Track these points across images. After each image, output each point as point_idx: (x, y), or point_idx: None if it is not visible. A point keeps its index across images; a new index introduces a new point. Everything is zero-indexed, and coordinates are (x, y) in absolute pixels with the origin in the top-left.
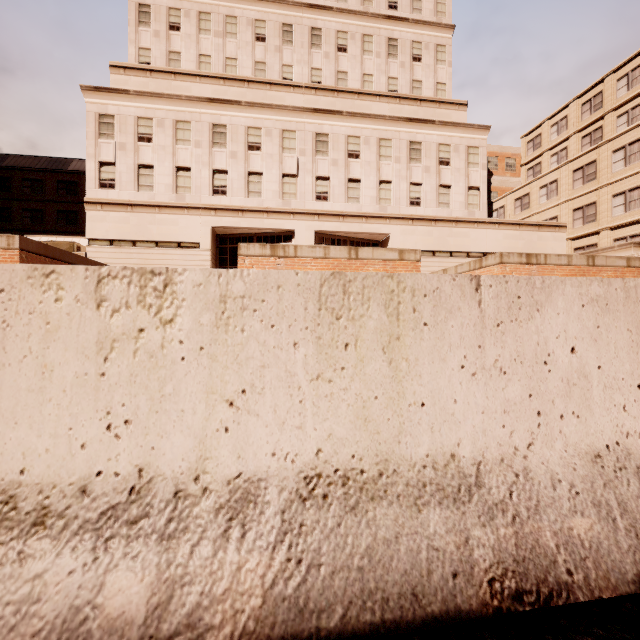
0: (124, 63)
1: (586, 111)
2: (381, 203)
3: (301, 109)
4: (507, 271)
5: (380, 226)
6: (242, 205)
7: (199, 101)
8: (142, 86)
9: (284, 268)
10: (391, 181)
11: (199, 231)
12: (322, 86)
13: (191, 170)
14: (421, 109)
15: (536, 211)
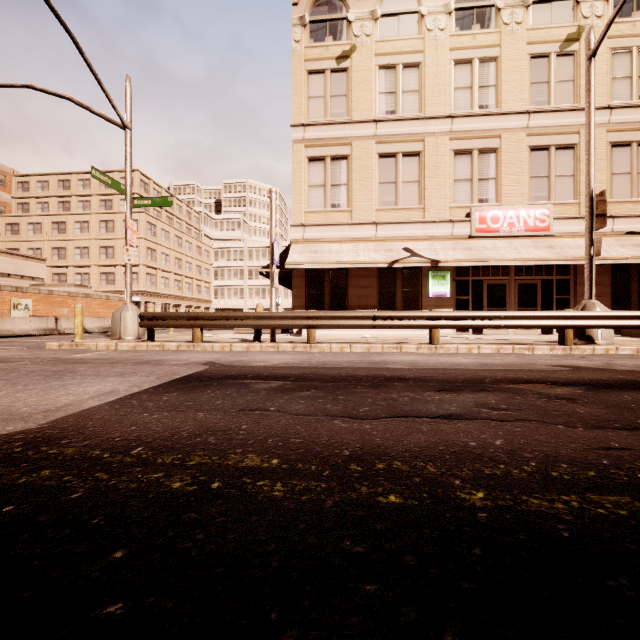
0: None
1: (61, 186)
2: None
3: None
4: (4, 295)
5: None
6: None
7: None
8: None
9: None
10: None
11: None
12: None
13: None
14: None
15: (25, 239)
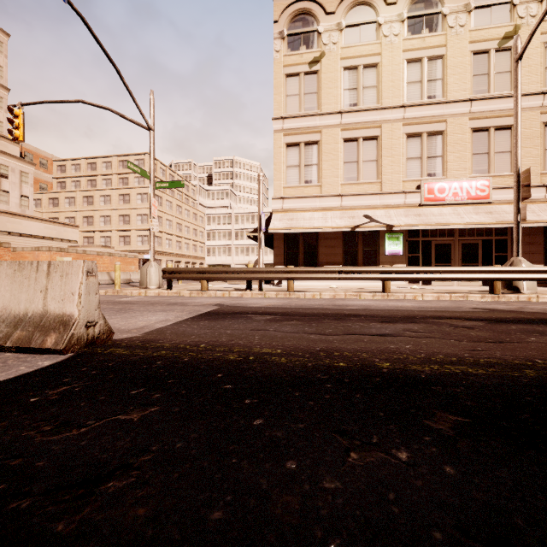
0: None
1: (90, 168)
2: None
3: None
4: (52, 254)
5: None
6: None
7: None
8: None
9: None
10: None
11: None
12: None
13: None
14: None
15: (63, 210)
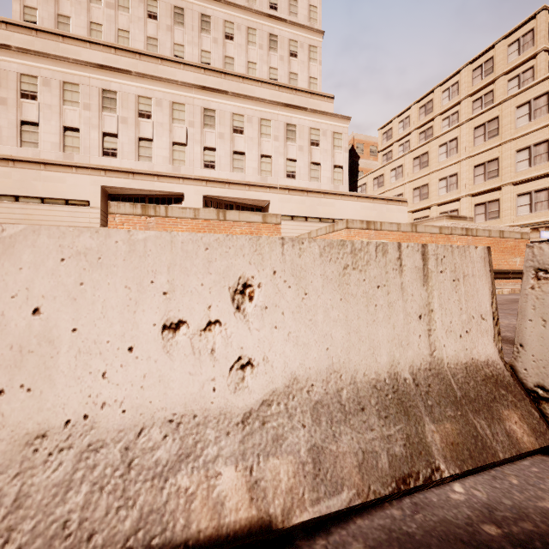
0: (6, 18)
1: (422, 113)
2: (262, 174)
3: (190, 85)
4: (352, 235)
5: (261, 194)
6: (133, 168)
7: (88, 66)
8: (27, 44)
9: (155, 226)
10: (271, 156)
11: (88, 190)
12: (210, 67)
13: (80, 131)
14: (297, 97)
15: (388, 188)
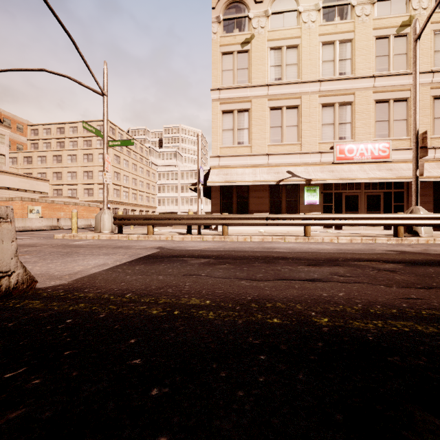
0: None
1: (59, 132)
2: None
3: None
4: (24, 203)
5: None
6: None
7: None
8: None
9: None
10: None
11: None
12: None
13: None
14: None
15: (36, 167)
